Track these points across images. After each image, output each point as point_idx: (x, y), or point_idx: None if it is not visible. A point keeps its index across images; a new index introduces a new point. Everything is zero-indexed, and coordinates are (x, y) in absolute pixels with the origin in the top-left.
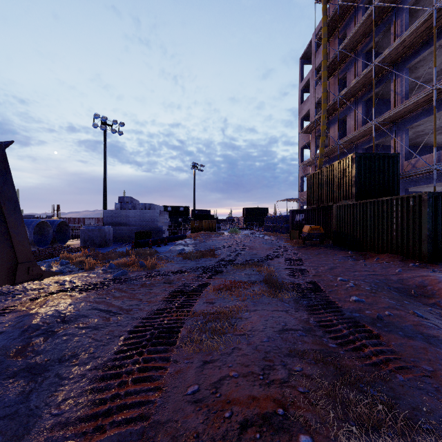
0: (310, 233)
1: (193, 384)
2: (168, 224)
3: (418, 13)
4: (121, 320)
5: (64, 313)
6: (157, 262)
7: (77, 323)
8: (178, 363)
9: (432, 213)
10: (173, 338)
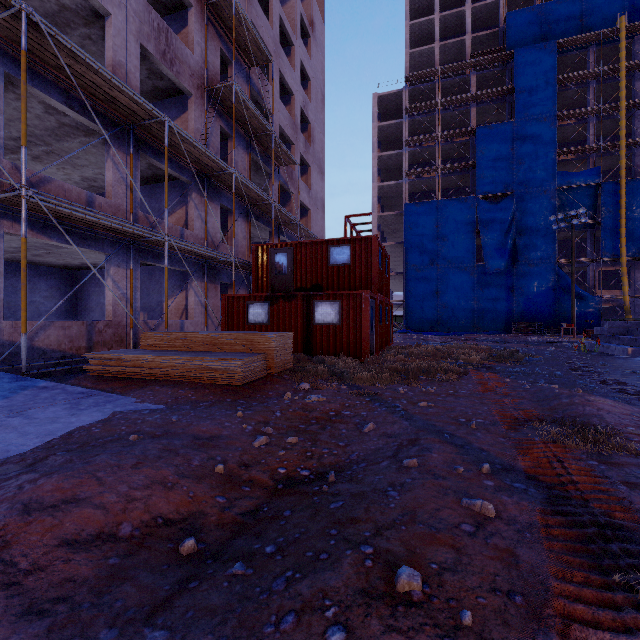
0: None
1: None
2: None
3: None
4: None
5: None
6: None
7: None
8: None
9: None
10: None
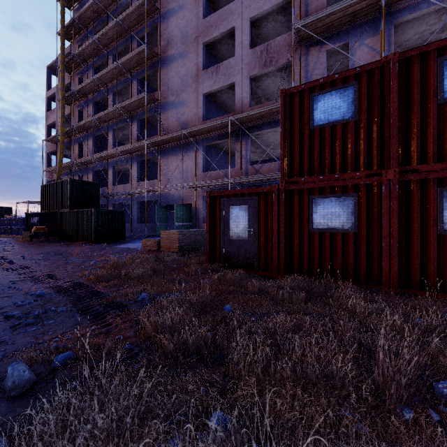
0: (36, 232)
1: None
2: None
3: (123, 96)
4: None
5: None
6: None
7: None
8: None
9: (97, 219)
10: None
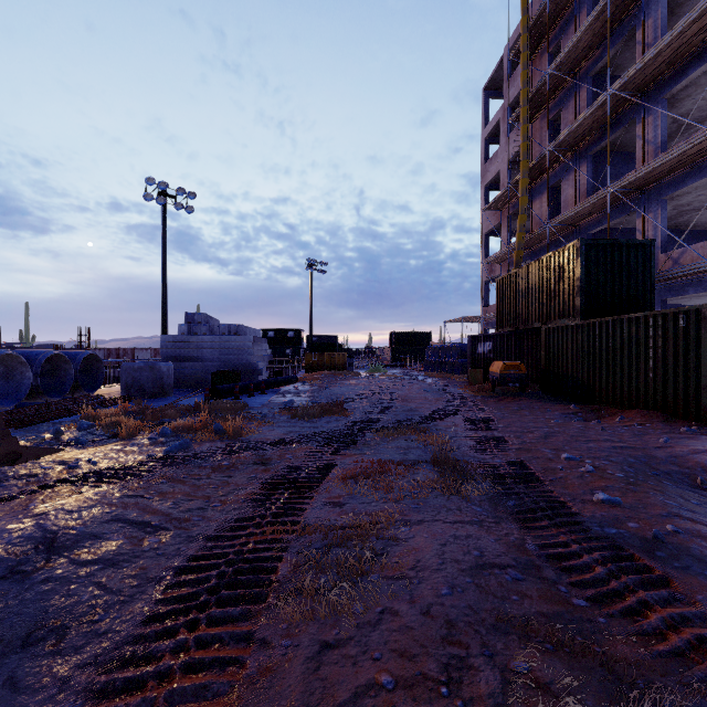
0: (503, 373)
1: (297, 706)
2: (268, 359)
3: (682, 8)
4: (165, 543)
5: (54, 531)
6: (246, 423)
7: (76, 552)
8: (269, 647)
9: None
10: (263, 585)
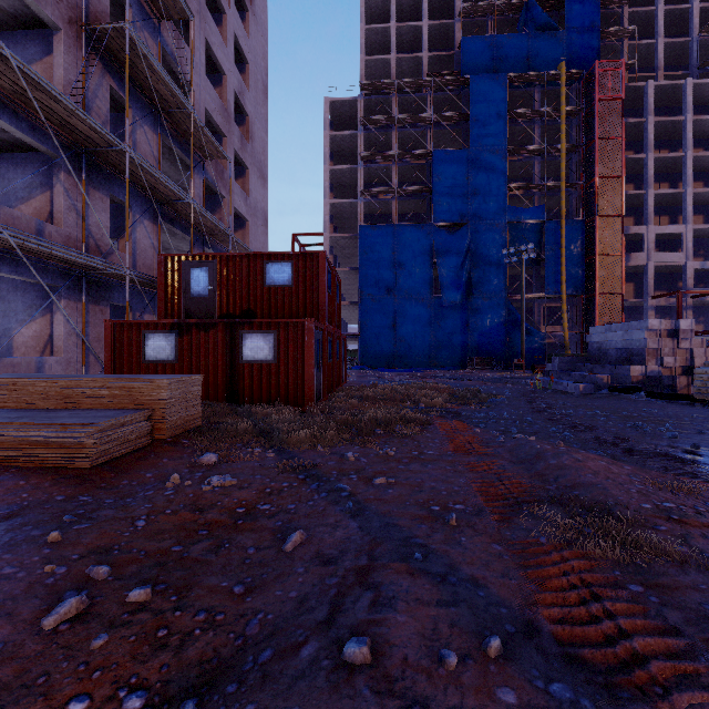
0: None
1: None
2: None
3: None
4: None
5: None
6: None
7: None
8: None
9: None
10: None
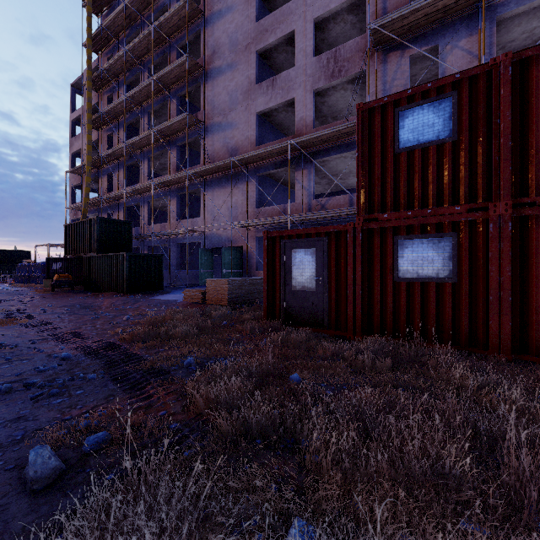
0: (59, 280)
1: None
2: None
3: (160, 118)
4: None
5: None
6: None
7: None
8: None
9: (129, 265)
10: None
